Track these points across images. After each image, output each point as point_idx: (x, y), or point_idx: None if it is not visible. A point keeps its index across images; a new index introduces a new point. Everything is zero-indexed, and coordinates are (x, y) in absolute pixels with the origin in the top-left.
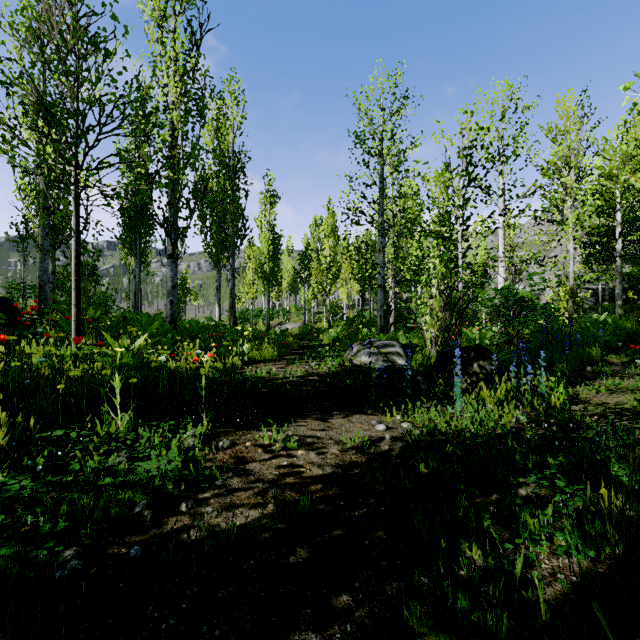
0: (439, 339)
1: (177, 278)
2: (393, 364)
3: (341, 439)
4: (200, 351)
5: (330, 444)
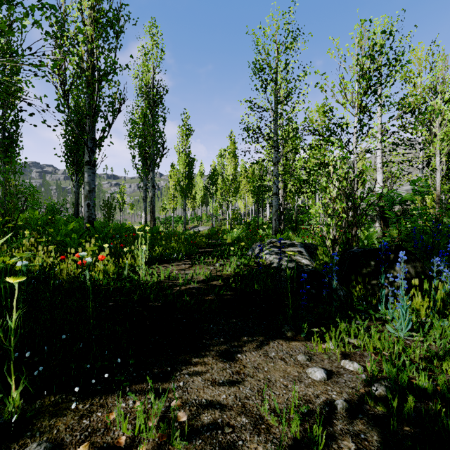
0: (340, 239)
1: (94, 183)
2: (297, 264)
3: (261, 411)
4: (84, 253)
5: (244, 432)
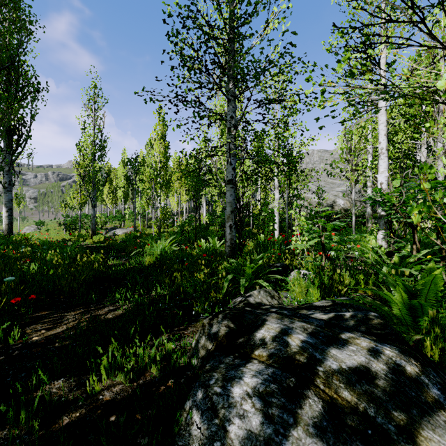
0: None
1: None
2: None
3: None
4: None
5: None
